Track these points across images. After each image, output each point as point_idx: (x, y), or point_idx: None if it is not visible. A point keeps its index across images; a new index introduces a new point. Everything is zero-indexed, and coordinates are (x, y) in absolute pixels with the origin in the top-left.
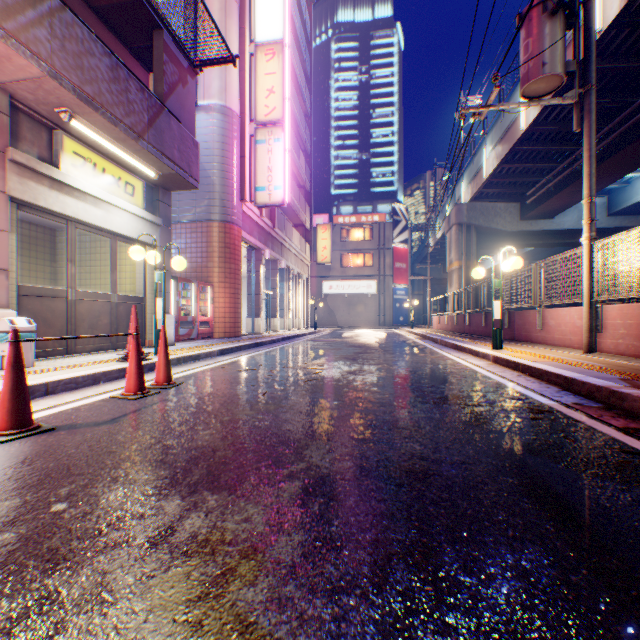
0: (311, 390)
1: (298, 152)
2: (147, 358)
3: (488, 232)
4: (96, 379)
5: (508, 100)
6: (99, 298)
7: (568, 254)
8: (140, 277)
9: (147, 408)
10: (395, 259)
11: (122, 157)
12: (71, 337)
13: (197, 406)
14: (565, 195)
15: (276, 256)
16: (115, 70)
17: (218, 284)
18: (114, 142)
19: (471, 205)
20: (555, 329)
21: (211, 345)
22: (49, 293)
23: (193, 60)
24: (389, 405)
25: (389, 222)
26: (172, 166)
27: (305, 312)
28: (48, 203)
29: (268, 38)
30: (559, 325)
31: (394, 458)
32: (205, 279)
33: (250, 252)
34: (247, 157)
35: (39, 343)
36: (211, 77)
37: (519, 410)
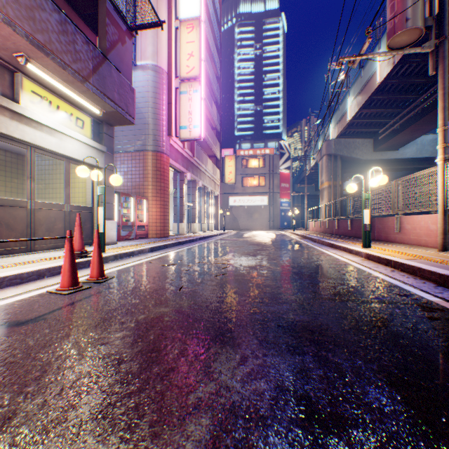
0: (221, 285)
1: (211, 103)
2: (89, 255)
3: (349, 160)
4: (40, 274)
5: (366, 61)
6: (55, 207)
7: (423, 172)
8: (89, 192)
9: (73, 304)
10: (281, 181)
11: (73, 97)
12: (0, 241)
13: (119, 302)
14: (408, 132)
15: (195, 178)
16: (64, 24)
17: (151, 198)
18: (65, 84)
19: (337, 141)
20: (411, 232)
21: (144, 244)
22: (11, 203)
23: (130, 24)
24: (291, 301)
25: (277, 154)
26: (113, 105)
27: (216, 219)
28: (9, 131)
29: (189, 16)
30: (414, 229)
31: (311, 376)
32: (142, 194)
33: (176, 175)
34: (173, 104)
35: (2, 243)
36: (146, 44)
37: (412, 308)
